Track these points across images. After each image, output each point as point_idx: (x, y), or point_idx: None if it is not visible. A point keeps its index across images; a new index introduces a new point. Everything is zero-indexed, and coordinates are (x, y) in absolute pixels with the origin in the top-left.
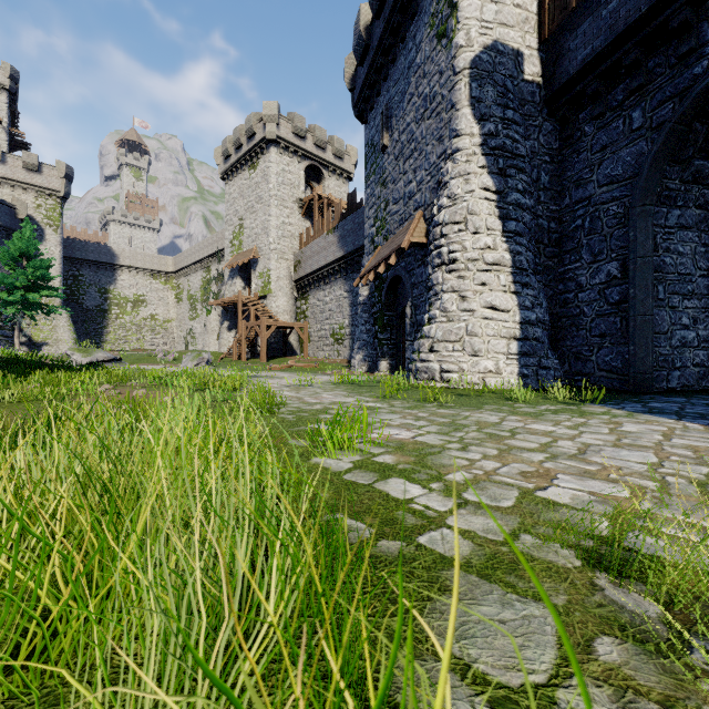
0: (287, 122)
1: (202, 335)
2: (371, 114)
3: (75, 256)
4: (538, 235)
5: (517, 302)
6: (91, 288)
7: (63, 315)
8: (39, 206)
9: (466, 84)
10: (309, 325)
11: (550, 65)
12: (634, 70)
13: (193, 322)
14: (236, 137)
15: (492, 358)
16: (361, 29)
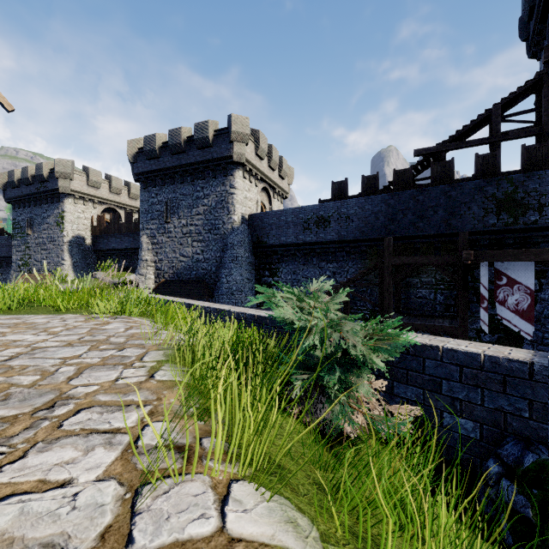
0: None
1: None
2: (18, 209)
3: None
4: None
5: None
6: None
7: None
8: None
9: (67, 247)
10: None
11: (94, 242)
12: (111, 257)
13: None
14: None
15: None
16: (15, 180)
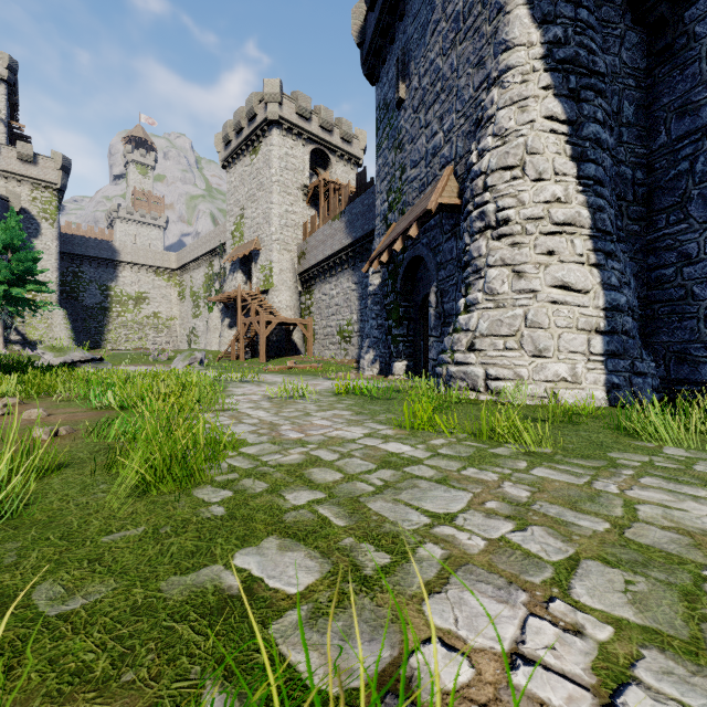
0: (290, 101)
1: (204, 333)
2: (383, 69)
3: (75, 252)
4: (620, 188)
5: (600, 279)
6: (91, 285)
7: (60, 312)
8: (34, 199)
9: None
10: (314, 321)
11: None
12: None
13: (196, 320)
14: (236, 121)
15: (565, 360)
16: None
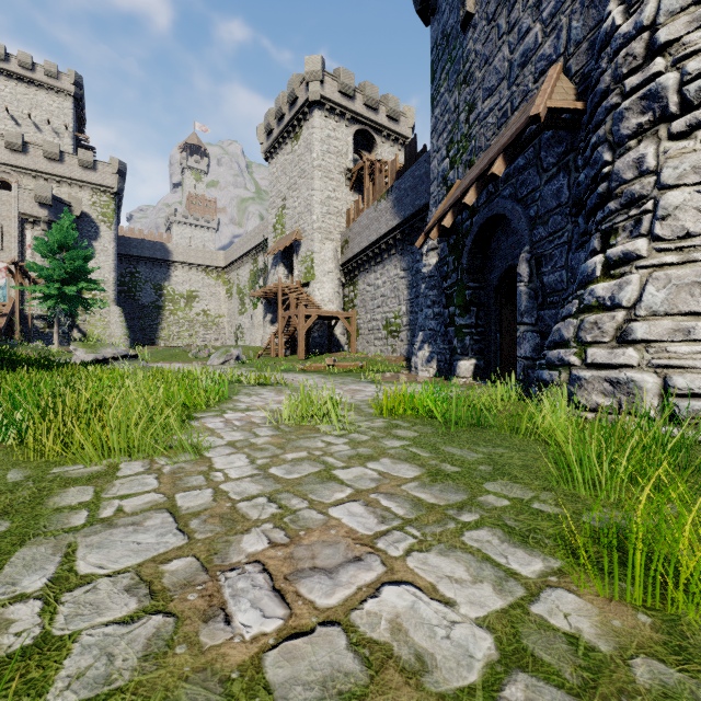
0: (333, 79)
1: (249, 330)
2: None
3: (132, 253)
4: None
5: None
6: (147, 285)
7: (116, 311)
8: (94, 203)
9: None
10: (358, 315)
11: None
12: None
13: (242, 317)
14: (277, 107)
15: None
16: None
